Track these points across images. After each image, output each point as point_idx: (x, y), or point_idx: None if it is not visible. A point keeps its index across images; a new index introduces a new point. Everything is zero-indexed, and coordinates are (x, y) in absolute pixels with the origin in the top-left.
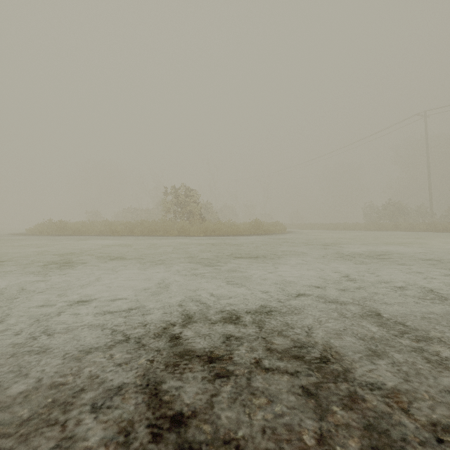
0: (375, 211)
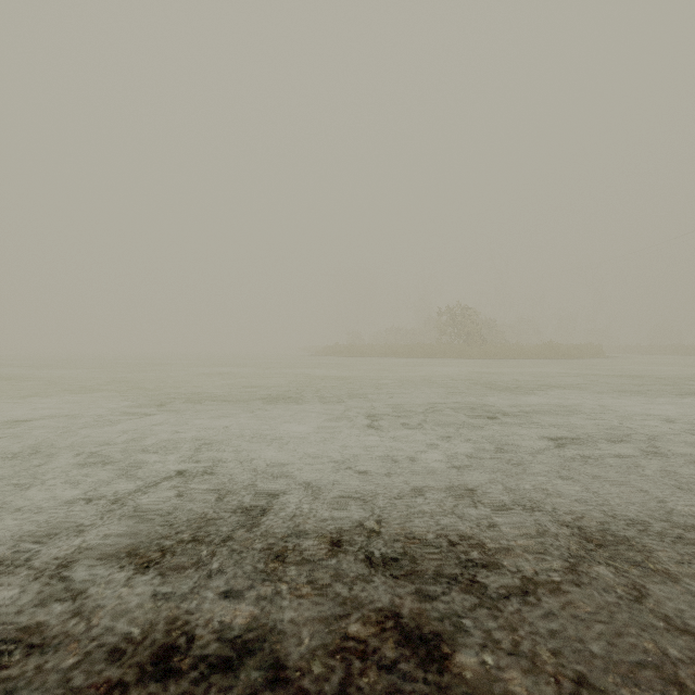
0: None
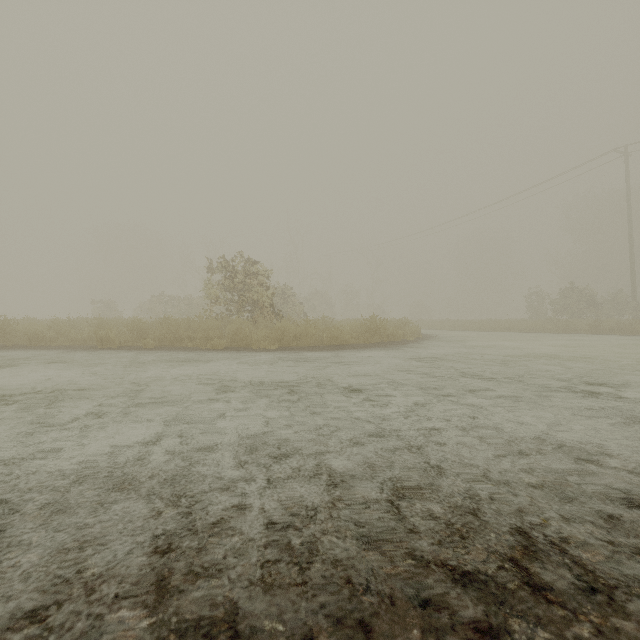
0: (549, 302)
